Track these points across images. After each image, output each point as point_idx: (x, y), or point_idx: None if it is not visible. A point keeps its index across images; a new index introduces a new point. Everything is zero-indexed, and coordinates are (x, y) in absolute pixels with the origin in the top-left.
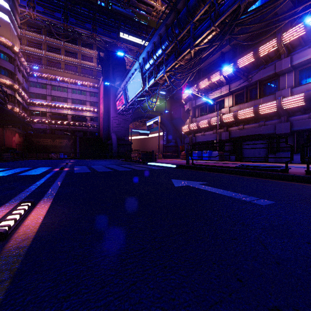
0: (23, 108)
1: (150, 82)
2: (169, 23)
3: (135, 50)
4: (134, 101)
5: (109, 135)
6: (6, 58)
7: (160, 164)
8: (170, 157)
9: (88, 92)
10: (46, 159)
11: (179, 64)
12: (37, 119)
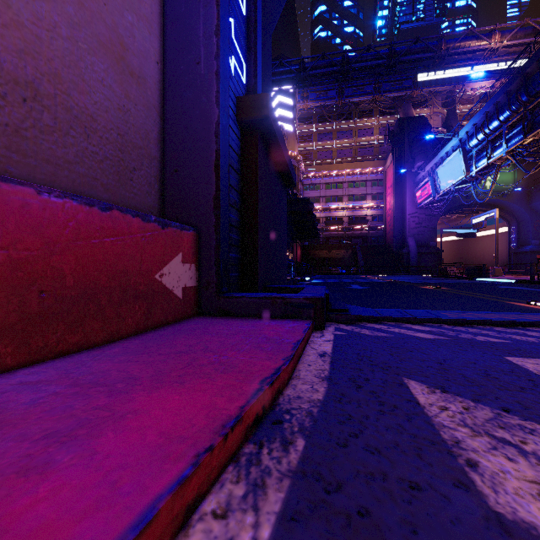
0: None
1: (479, 165)
2: (513, 88)
3: (445, 91)
4: (449, 190)
5: (402, 240)
6: None
7: (494, 280)
8: (525, 274)
9: (369, 181)
10: (331, 274)
11: (532, 139)
12: None
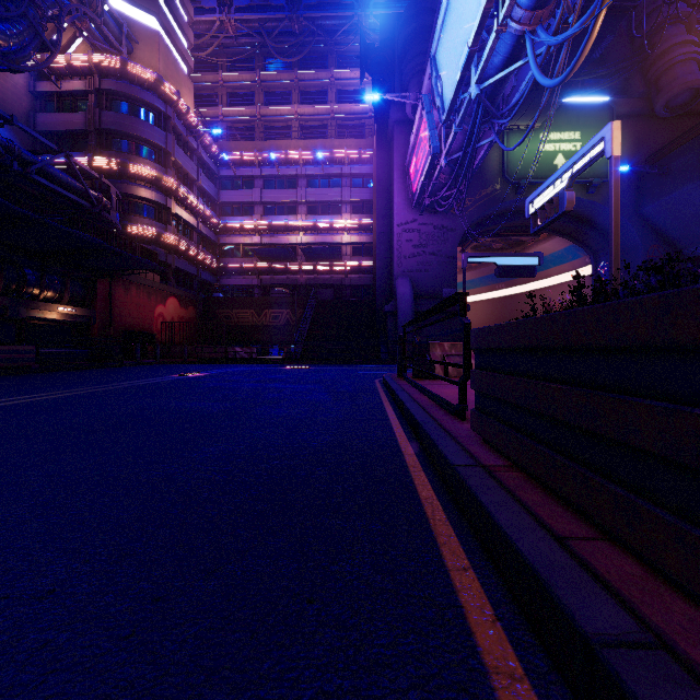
0: (203, 241)
1: None
2: None
3: None
4: (470, 118)
5: (391, 286)
6: (147, 116)
7: None
8: None
9: (347, 177)
10: (204, 361)
11: None
12: (233, 264)
